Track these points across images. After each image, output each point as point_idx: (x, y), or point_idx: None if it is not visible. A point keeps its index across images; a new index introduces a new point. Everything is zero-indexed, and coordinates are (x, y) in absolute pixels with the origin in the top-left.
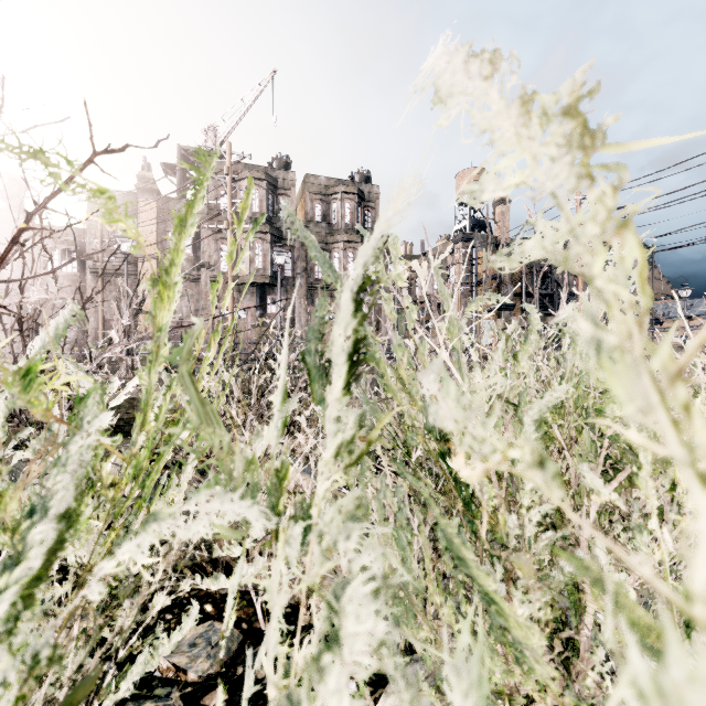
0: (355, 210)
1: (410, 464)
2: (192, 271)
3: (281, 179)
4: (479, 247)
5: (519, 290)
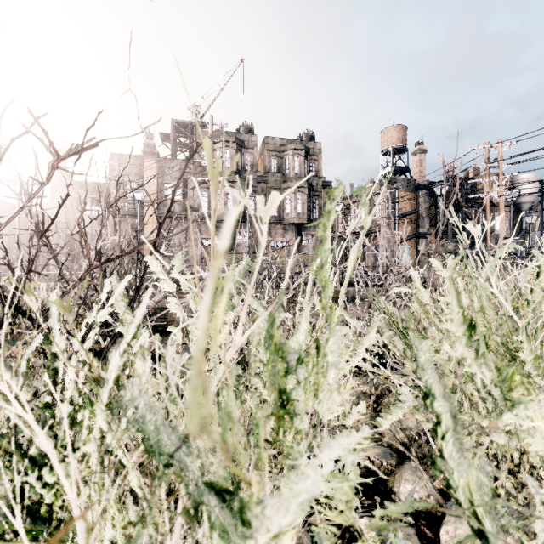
0: (303, 162)
1: (438, 365)
2: (182, 212)
3: (247, 141)
4: (400, 188)
5: (433, 222)
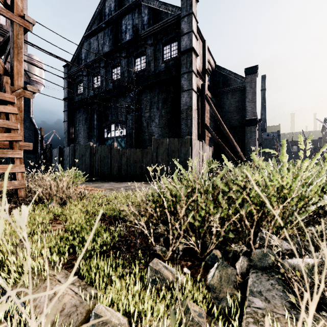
0: None
1: None
2: None
3: None
4: None
5: None
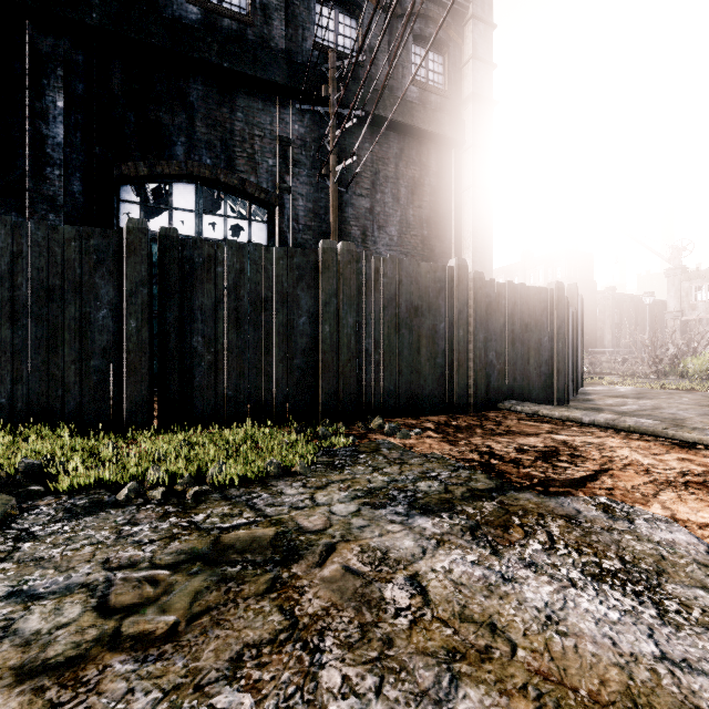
0: None
1: None
2: None
3: None
4: None
5: None
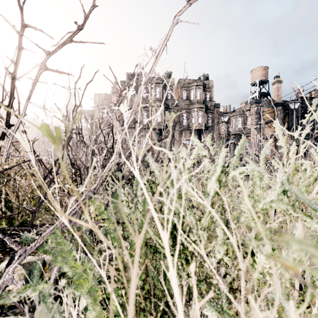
0: (202, 93)
1: None
2: (132, 124)
3: (168, 82)
4: (264, 106)
5: (286, 126)
